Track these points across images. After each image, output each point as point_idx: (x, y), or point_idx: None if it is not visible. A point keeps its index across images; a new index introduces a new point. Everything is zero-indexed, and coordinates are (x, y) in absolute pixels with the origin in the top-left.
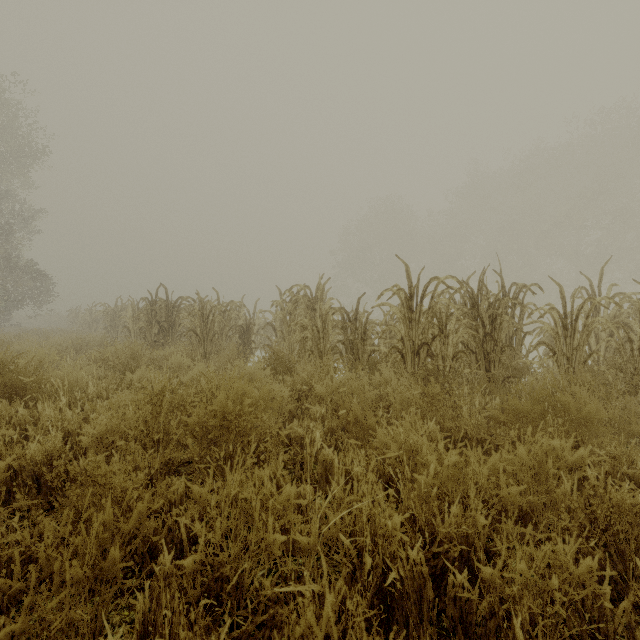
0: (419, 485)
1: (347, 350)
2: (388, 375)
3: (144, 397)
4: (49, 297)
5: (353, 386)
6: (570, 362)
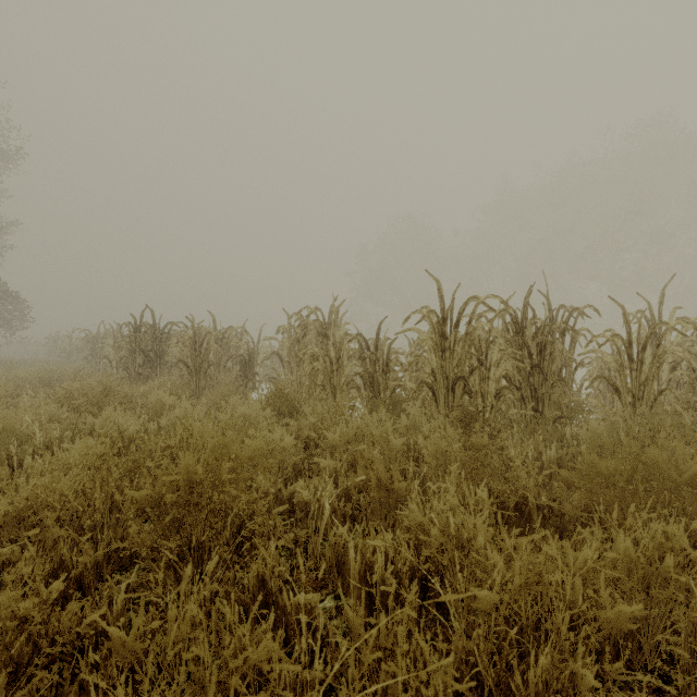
0: (479, 605)
1: (366, 385)
2: (417, 418)
3: (83, 458)
4: (23, 322)
5: (374, 433)
6: (636, 400)
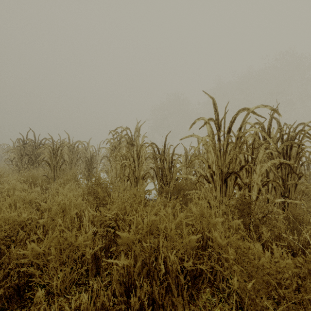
0: None
1: (157, 175)
2: (205, 210)
3: None
4: None
5: (168, 230)
6: None
